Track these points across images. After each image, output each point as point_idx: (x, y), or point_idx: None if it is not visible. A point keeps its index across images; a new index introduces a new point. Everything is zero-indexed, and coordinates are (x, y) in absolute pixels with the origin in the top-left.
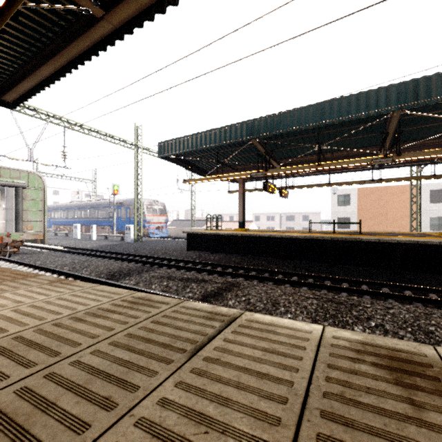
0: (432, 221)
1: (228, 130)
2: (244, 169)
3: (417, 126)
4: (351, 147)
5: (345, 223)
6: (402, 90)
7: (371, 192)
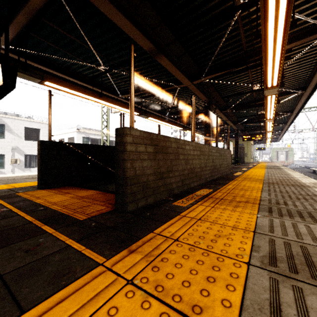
0: None
1: None
2: None
3: None
4: None
5: None
6: None
7: None
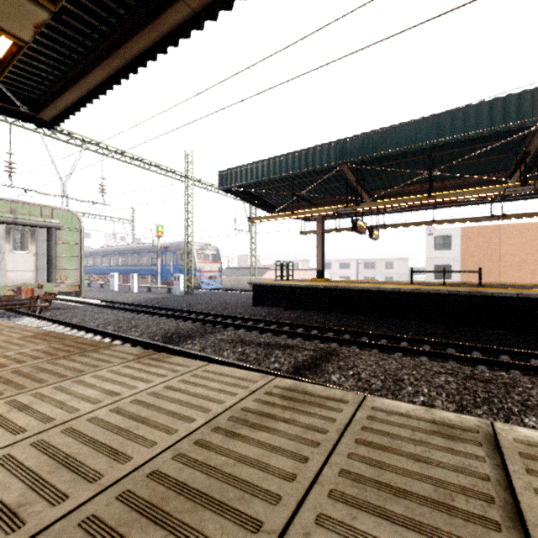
0: None
1: (310, 154)
2: (323, 204)
3: None
4: (468, 173)
5: (460, 272)
6: None
7: (478, 232)
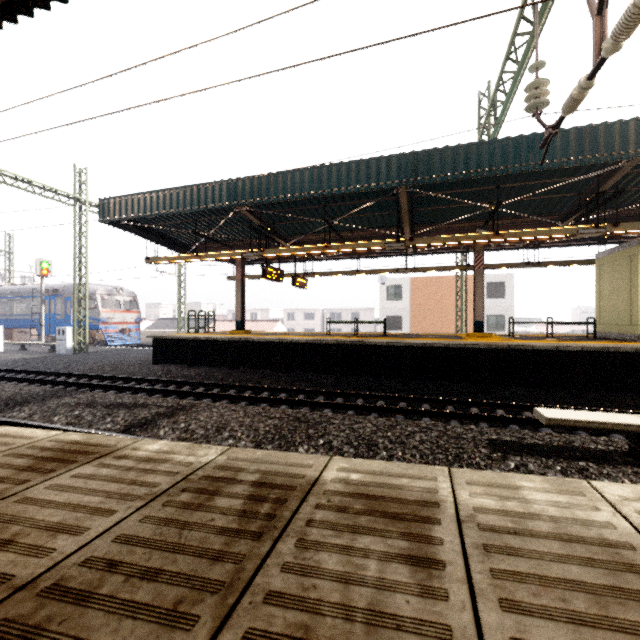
0: (490, 320)
1: (202, 191)
2: (243, 246)
3: (434, 207)
4: (372, 226)
5: (368, 322)
6: (403, 164)
7: (425, 283)
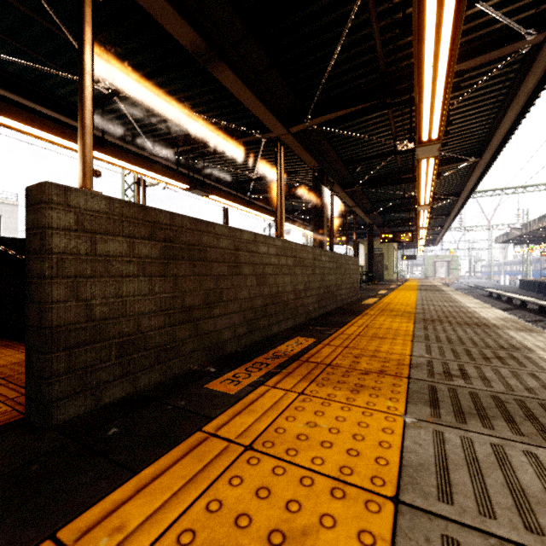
0: None
1: (505, 235)
2: None
3: None
4: None
5: None
6: (524, 226)
7: None
